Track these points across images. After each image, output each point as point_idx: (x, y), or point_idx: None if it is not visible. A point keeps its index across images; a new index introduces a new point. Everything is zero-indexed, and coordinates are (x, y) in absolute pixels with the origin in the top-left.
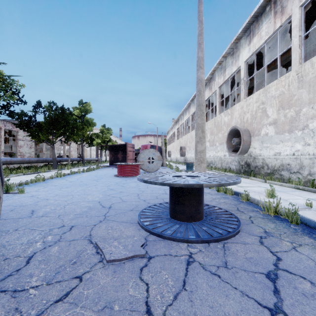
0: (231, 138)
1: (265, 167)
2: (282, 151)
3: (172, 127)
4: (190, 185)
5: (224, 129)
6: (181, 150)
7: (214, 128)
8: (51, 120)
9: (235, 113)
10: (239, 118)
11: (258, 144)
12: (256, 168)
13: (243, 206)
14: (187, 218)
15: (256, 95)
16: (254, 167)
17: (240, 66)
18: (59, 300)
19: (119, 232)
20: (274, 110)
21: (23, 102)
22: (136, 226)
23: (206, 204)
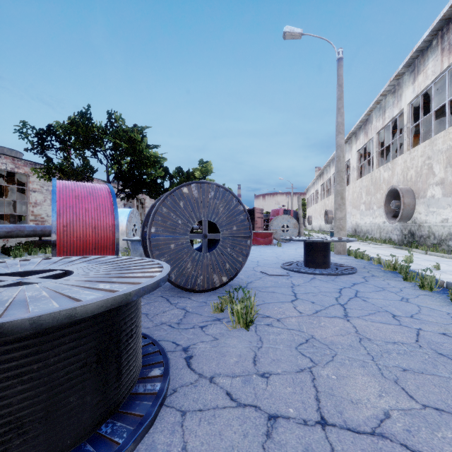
0: (391, 201)
1: (431, 237)
2: (449, 217)
3: (314, 182)
4: (315, 241)
5: (384, 188)
6: (327, 215)
7: (370, 186)
8: None
9: (396, 168)
10: (401, 175)
11: (424, 208)
12: (421, 238)
13: (371, 266)
14: (316, 266)
15: (422, 147)
16: (418, 236)
17: (403, 108)
18: (256, 280)
19: (271, 270)
20: (441, 168)
21: (165, 175)
22: (281, 269)
23: (336, 263)
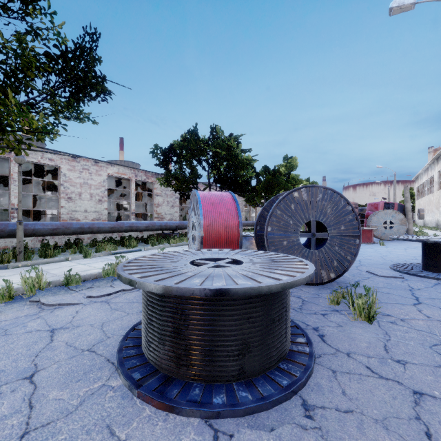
0: None
1: None
2: None
3: (427, 167)
4: (440, 242)
5: None
6: None
7: None
8: (266, 184)
9: None
10: None
11: None
12: None
13: None
14: (440, 270)
15: None
16: None
17: None
18: (363, 279)
19: (379, 271)
20: None
21: (255, 175)
22: (390, 270)
23: None
